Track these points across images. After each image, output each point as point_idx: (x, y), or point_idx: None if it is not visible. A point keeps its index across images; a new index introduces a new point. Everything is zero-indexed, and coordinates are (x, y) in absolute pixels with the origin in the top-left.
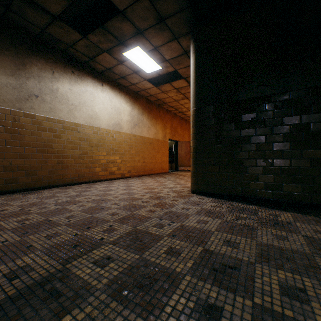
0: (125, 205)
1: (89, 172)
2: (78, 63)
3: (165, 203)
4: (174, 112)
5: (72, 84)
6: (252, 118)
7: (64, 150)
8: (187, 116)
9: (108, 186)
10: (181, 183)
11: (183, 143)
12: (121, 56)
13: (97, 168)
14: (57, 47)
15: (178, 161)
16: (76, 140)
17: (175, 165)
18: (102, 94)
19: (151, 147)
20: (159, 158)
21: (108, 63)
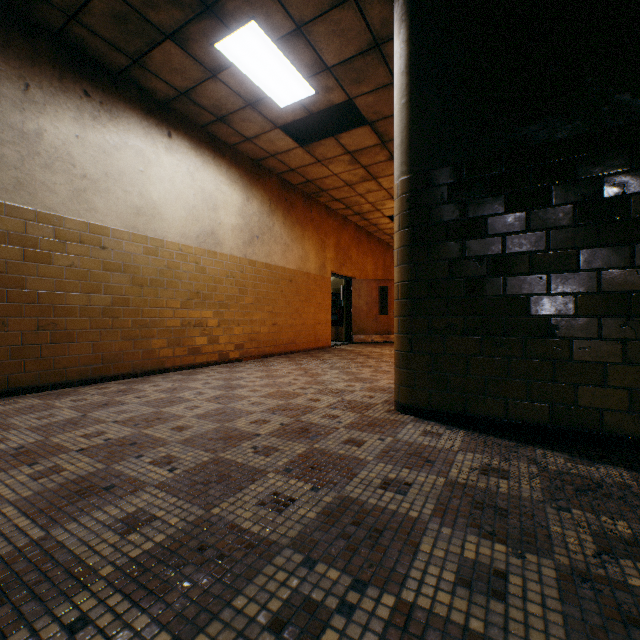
0: (194, 467)
1: (132, 350)
2: (102, 72)
3: (325, 456)
4: (343, 214)
5: (84, 124)
6: (587, 193)
7: (62, 293)
8: (372, 222)
9: (176, 387)
10: (364, 376)
11: (363, 283)
12: (212, 53)
13: (154, 341)
14: (39, 21)
15: (353, 321)
16: (98, 269)
17: (345, 331)
18: (168, 158)
19: (292, 289)
20: (311, 316)
21: (181, 75)
